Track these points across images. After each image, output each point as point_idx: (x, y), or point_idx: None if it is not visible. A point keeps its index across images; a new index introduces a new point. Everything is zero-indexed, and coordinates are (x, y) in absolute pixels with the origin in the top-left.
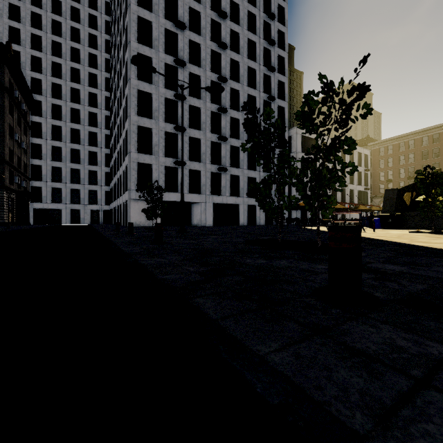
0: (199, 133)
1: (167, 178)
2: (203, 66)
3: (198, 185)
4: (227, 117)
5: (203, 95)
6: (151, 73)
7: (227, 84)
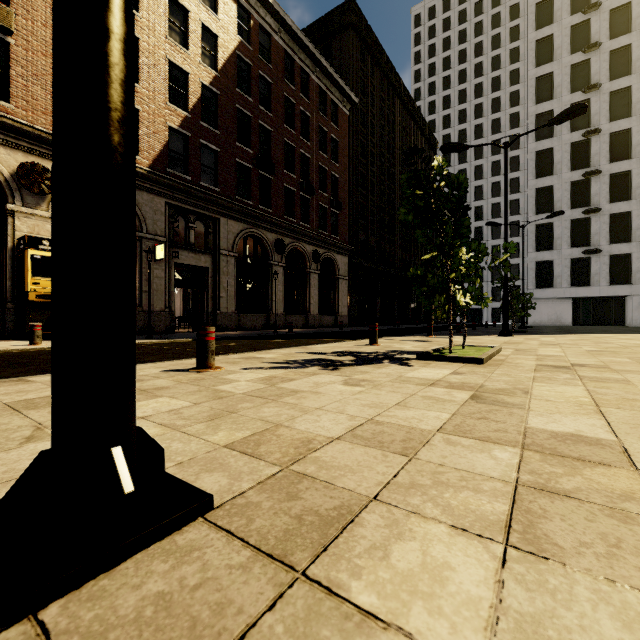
0: (628, 205)
1: (575, 271)
2: (637, 111)
3: (627, 273)
4: None
5: (637, 150)
6: (553, 163)
7: None
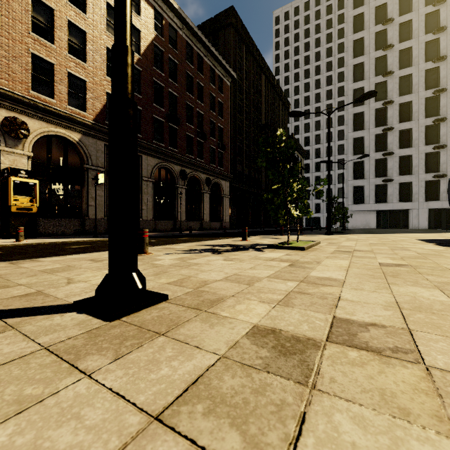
0: (410, 150)
1: (378, 193)
2: (415, 90)
3: (410, 195)
4: (449, 123)
5: (415, 115)
6: (364, 121)
7: (449, 90)
